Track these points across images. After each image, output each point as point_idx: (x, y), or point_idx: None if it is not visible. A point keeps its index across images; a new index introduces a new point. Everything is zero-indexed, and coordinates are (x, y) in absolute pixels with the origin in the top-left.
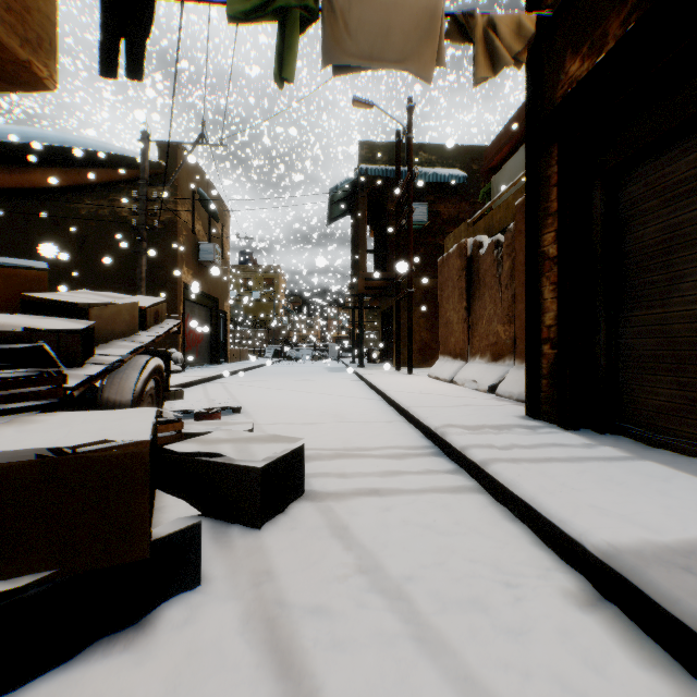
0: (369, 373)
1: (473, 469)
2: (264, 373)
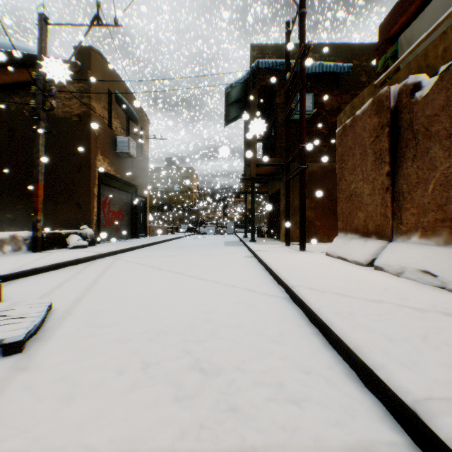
0: (261, 248)
1: None
2: (169, 246)
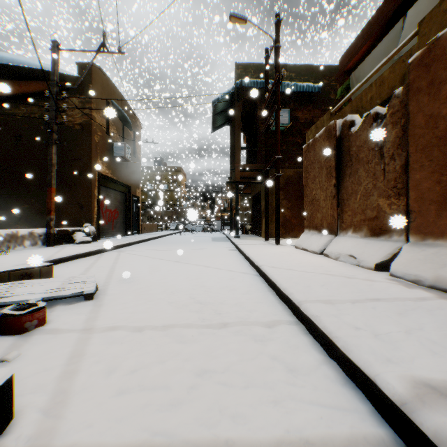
0: (243, 243)
1: None
2: (162, 242)
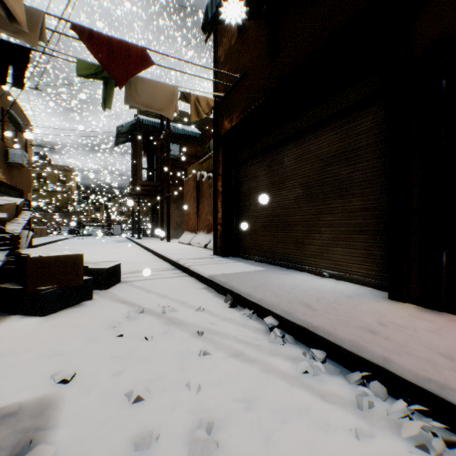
0: (144, 241)
1: (186, 270)
2: (67, 244)
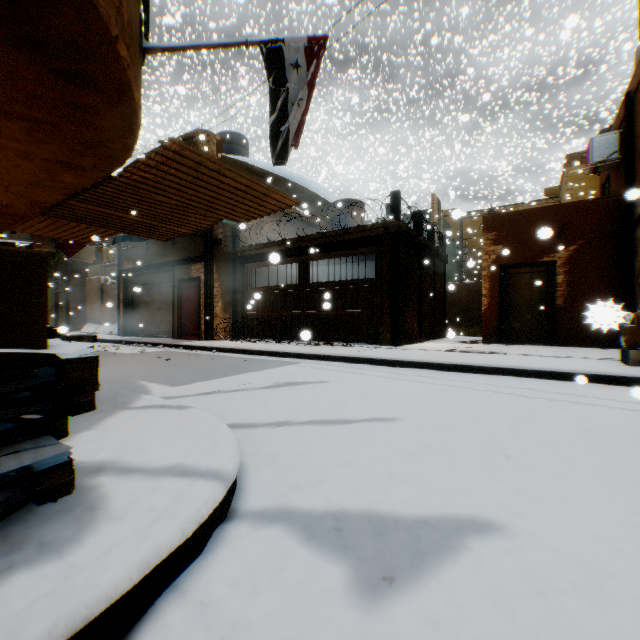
0: None
1: (103, 340)
2: None
